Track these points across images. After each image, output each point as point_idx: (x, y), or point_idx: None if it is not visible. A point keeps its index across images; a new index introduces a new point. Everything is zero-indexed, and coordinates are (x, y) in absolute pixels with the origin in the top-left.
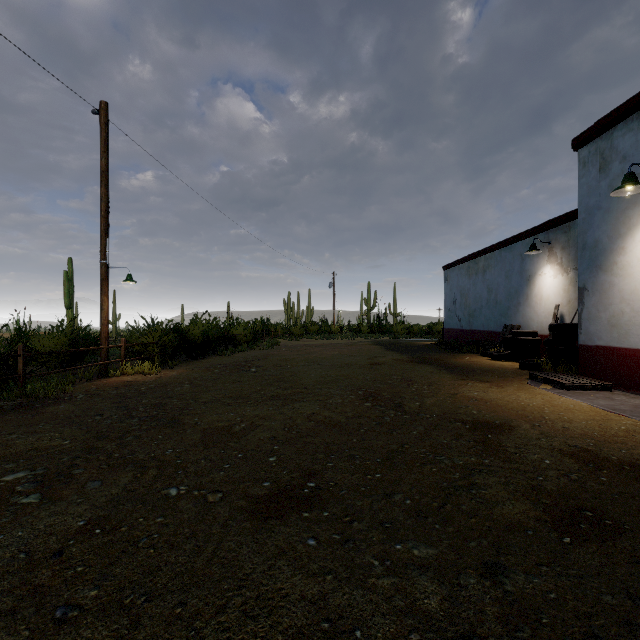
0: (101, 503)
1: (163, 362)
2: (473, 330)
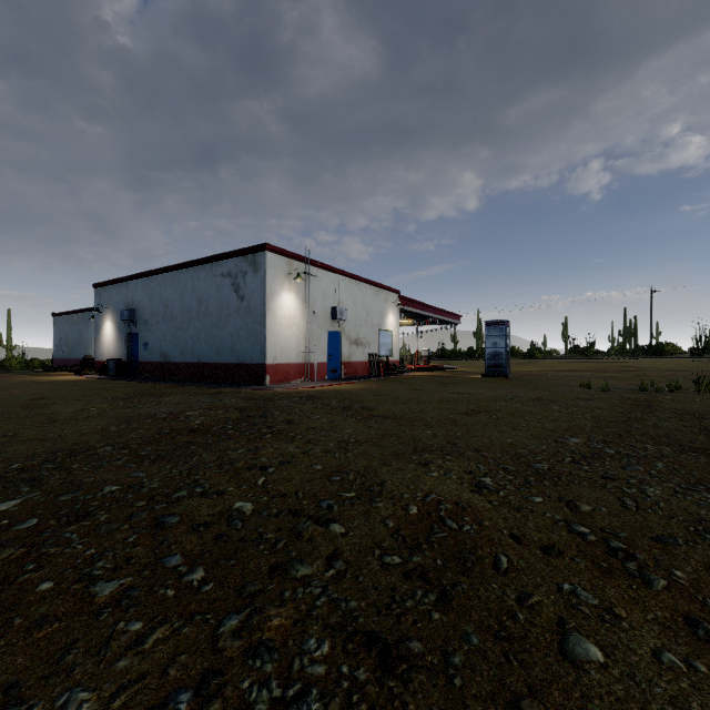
0: None
1: None
2: (72, 359)
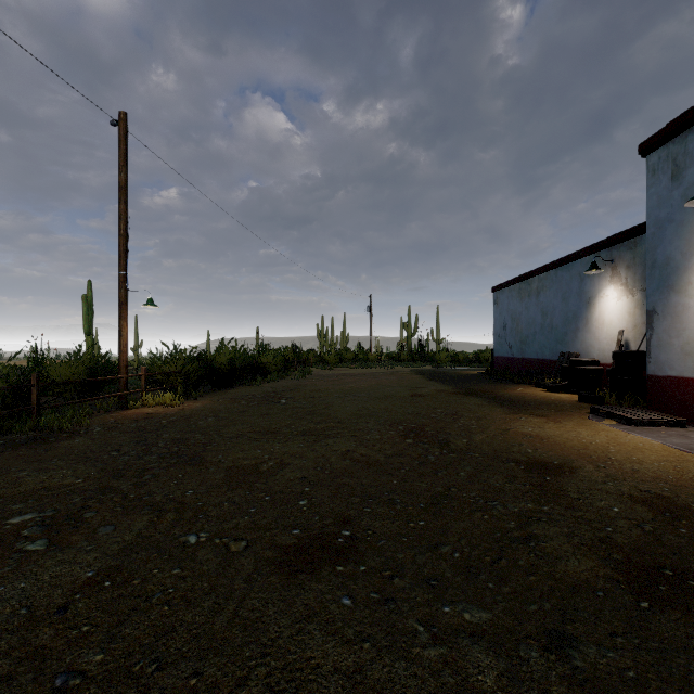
0: (113, 551)
1: (186, 393)
2: (525, 358)
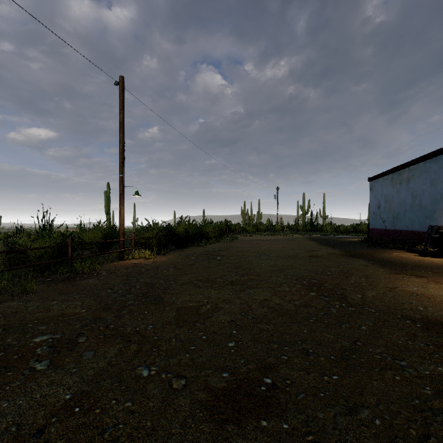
0: (88, 376)
1: (158, 250)
2: (397, 230)
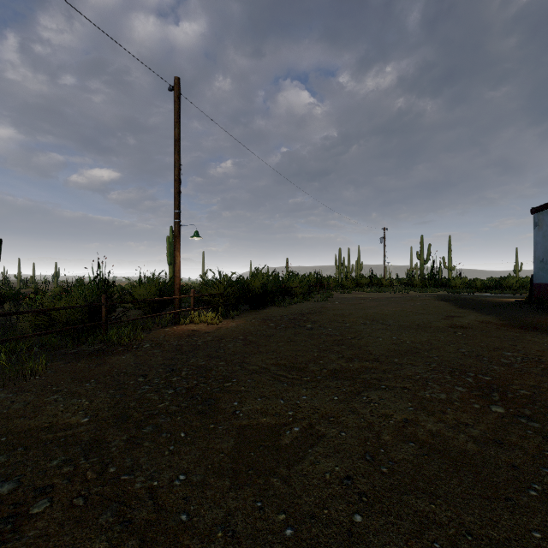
0: None
1: (226, 312)
2: None
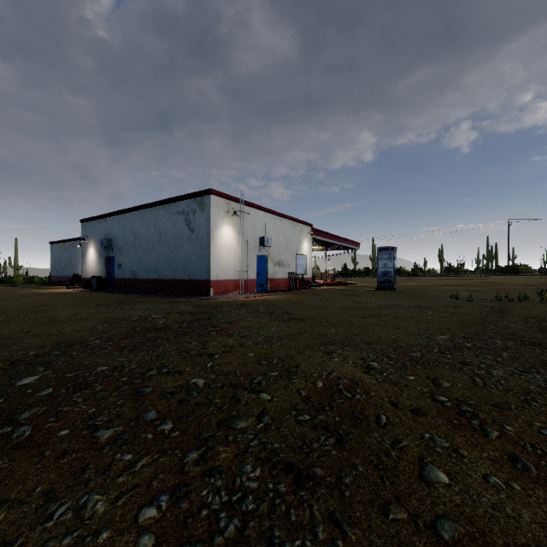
0: None
1: None
2: (64, 276)
